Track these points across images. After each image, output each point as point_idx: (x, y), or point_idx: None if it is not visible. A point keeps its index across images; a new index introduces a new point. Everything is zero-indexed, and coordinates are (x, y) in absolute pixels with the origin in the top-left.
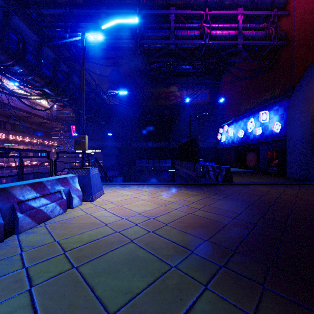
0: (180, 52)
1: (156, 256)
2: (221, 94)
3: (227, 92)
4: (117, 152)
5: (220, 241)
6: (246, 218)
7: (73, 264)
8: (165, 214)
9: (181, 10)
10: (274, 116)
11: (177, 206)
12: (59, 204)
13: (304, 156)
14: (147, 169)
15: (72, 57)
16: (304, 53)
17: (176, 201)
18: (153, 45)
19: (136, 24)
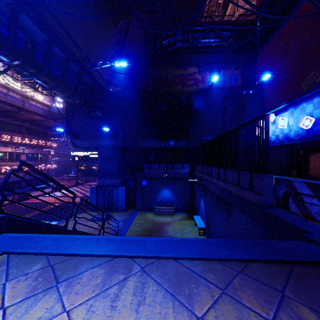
0: None
1: None
2: (259, 73)
3: (272, 67)
4: (118, 154)
5: None
6: None
7: None
8: None
9: None
10: None
11: None
12: None
13: None
14: (157, 176)
15: None
16: None
17: None
18: None
19: None
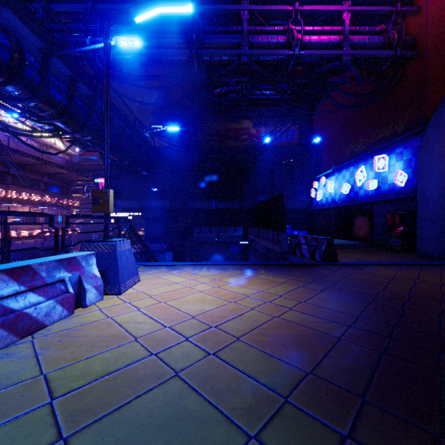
0: (257, 67)
1: (219, 410)
2: (315, 131)
3: (325, 128)
4: (165, 216)
5: (334, 374)
6: (370, 326)
7: (61, 431)
8: (235, 318)
9: (259, 5)
10: (396, 162)
11: (255, 303)
12: (60, 302)
13: (444, 221)
14: (208, 240)
15: (98, 75)
16: (442, 68)
17: (253, 294)
18: (217, 58)
19: (190, 15)
